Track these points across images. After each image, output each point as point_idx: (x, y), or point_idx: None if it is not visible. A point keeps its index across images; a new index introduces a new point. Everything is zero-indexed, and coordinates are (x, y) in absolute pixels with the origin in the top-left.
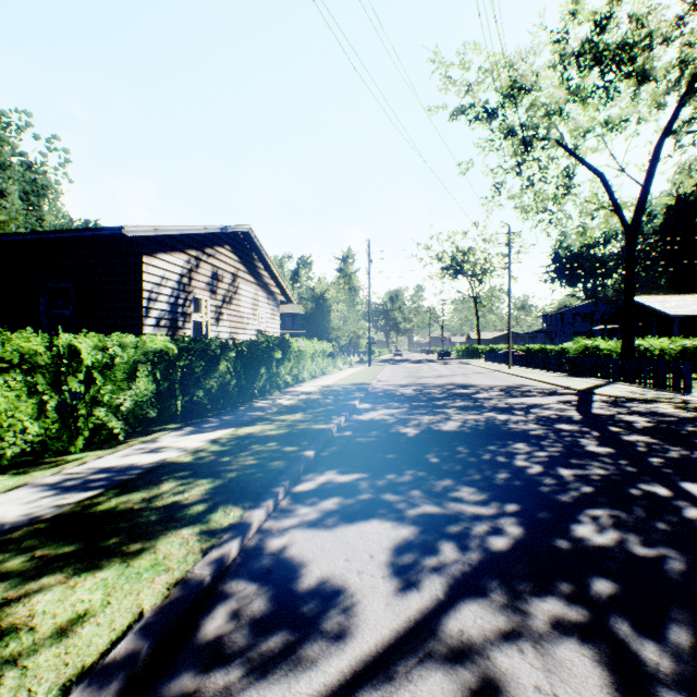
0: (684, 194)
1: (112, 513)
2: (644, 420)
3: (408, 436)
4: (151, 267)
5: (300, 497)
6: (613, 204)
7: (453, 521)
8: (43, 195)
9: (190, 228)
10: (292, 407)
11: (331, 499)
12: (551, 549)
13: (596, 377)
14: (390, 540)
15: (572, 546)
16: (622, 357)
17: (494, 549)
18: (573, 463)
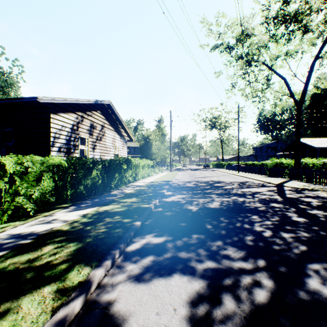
0: (319, 90)
1: (2, 272)
2: (315, 201)
3: (193, 211)
4: (56, 120)
5: (129, 255)
6: (290, 92)
7: (227, 275)
8: (10, 88)
9: (77, 100)
10: (131, 194)
11: (149, 256)
12: (298, 301)
13: (282, 177)
14: (187, 293)
15: (311, 298)
16: (294, 168)
17: (259, 301)
18: (288, 229)
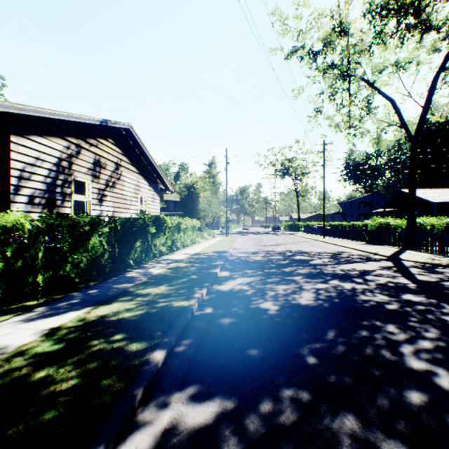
0: (429, 125)
1: None
2: None
3: (270, 314)
4: (22, 147)
5: None
6: (401, 121)
7: None
8: None
9: (64, 114)
10: (160, 277)
11: None
12: None
13: (390, 245)
14: None
15: None
16: (407, 231)
17: None
18: None
